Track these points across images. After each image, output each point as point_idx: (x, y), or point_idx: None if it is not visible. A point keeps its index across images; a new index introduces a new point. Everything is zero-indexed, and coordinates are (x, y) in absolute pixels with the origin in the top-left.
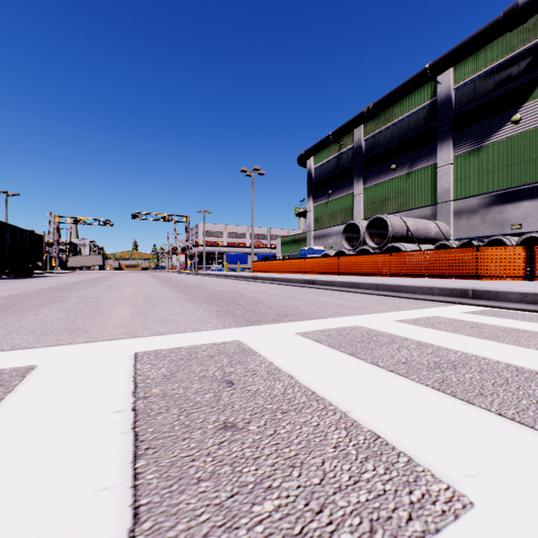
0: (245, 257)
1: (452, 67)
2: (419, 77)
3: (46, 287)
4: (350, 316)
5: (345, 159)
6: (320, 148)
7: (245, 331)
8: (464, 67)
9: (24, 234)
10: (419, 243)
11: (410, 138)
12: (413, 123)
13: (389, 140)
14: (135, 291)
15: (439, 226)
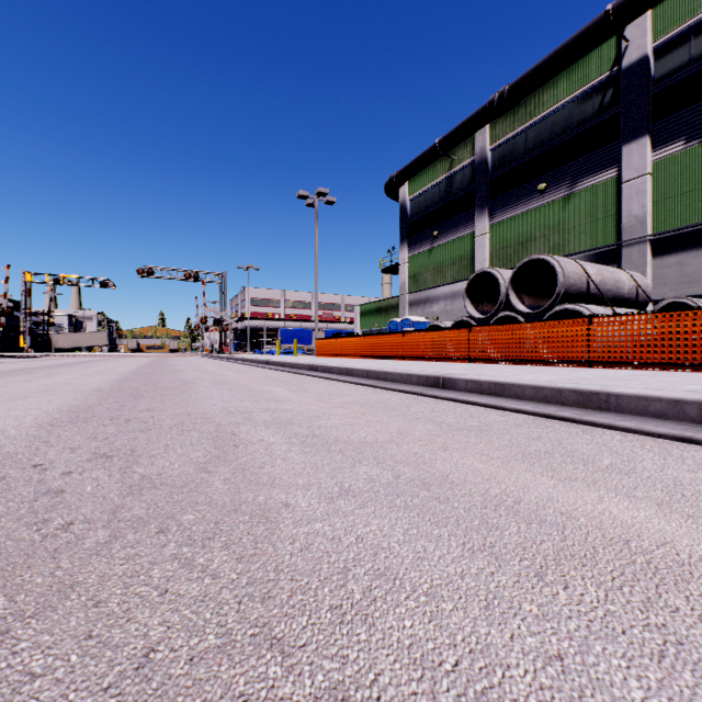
0: (307, 334)
1: (650, 11)
2: (594, 29)
3: None
4: None
5: (460, 182)
6: (421, 166)
7: None
8: (673, 8)
9: None
10: (603, 305)
11: (571, 138)
12: (575, 114)
13: (533, 146)
14: None
15: (633, 277)
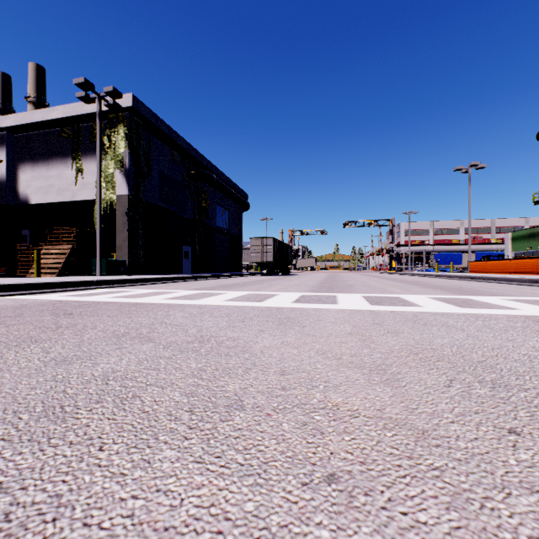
0: (457, 256)
1: None
2: None
3: (321, 280)
4: None
5: None
6: None
7: (469, 297)
8: None
9: (286, 247)
10: None
11: None
12: None
13: None
14: (380, 283)
15: None
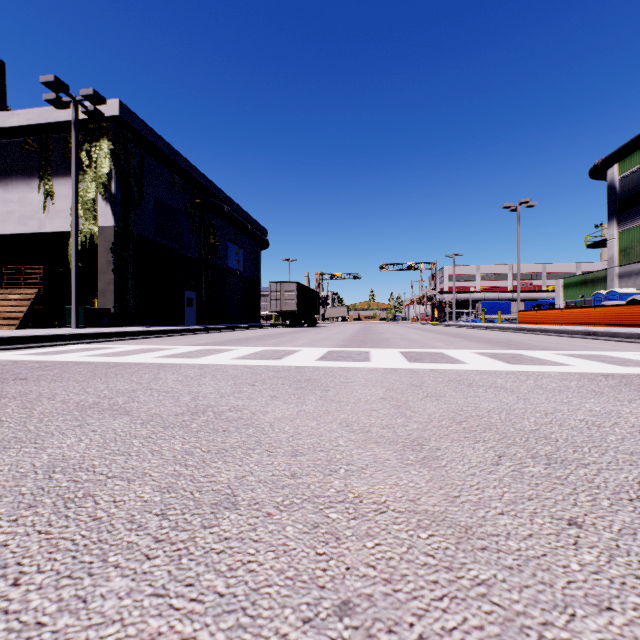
0: (506, 305)
1: None
2: None
3: (353, 332)
4: (599, 351)
5: None
6: (629, 151)
7: (519, 351)
8: None
9: (312, 293)
10: None
11: None
12: None
13: None
14: (420, 336)
15: None
